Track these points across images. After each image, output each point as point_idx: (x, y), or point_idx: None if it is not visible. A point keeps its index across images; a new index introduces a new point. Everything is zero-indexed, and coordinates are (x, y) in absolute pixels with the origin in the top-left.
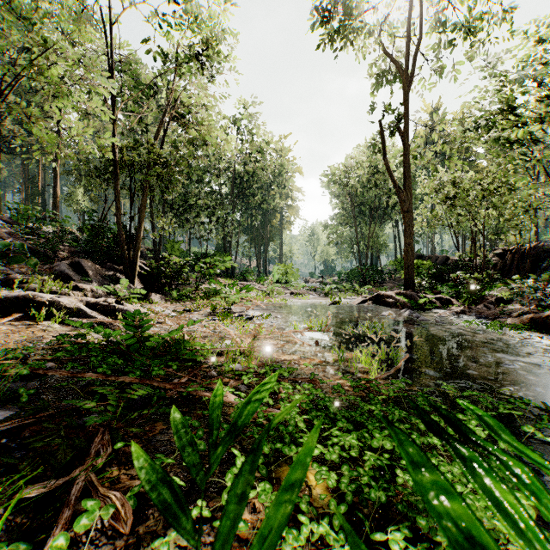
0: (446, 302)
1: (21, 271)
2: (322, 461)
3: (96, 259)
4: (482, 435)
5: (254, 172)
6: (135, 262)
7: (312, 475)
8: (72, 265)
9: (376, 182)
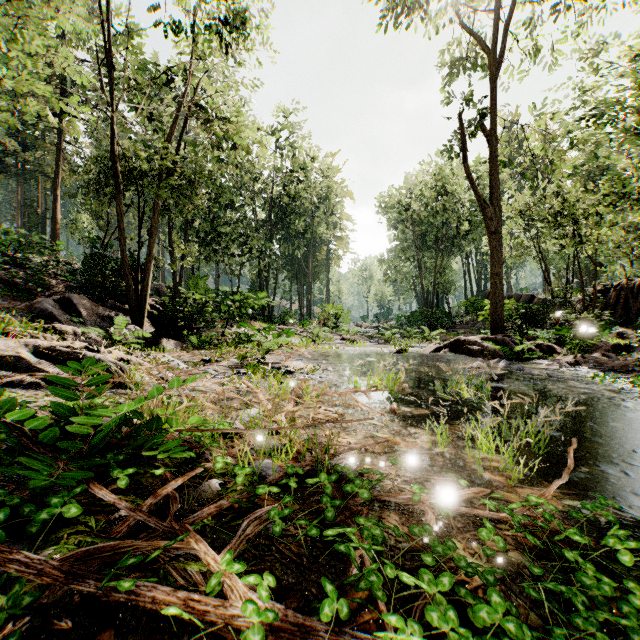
0: (547, 349)
1: None
2: None
3: (95, 296)
4: None
5: (296, 194)
6: (144, 299)
7: None
8: (60, 302)
9: (445, 205)
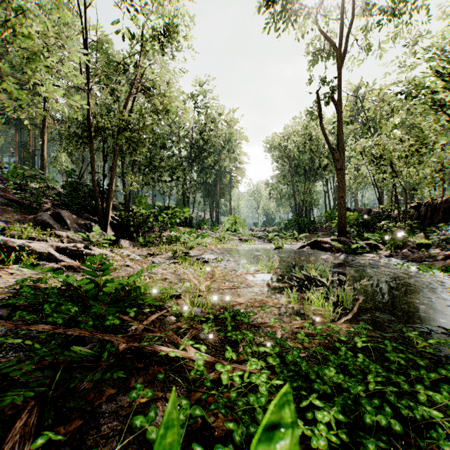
0: (374, 247)
1: (8, 220)
2: (301, 438)
3: (75, 211)
4: None
5: (208, 139)
6: (107, 213)
7: None
8: (53, 215)
9: (310, 147)
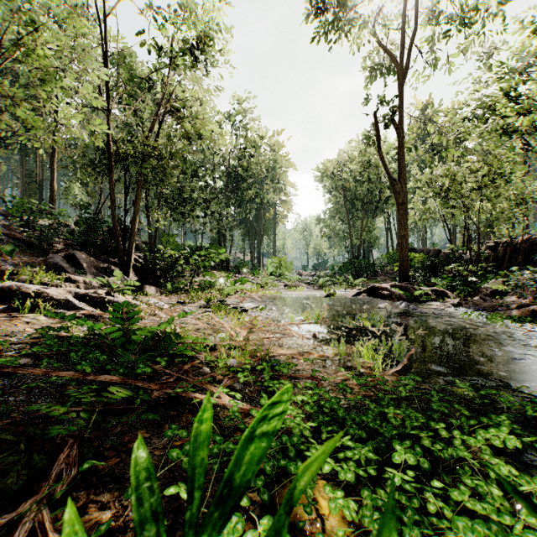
0: (441, 294)
1: (15, 263)
2: (333, 477)
3: (91, 252)
4: (517, 445)
5: (248, 166)
6: (130, 254)
7: (323, 499)
8: (67, 257)
9: (369, 176)
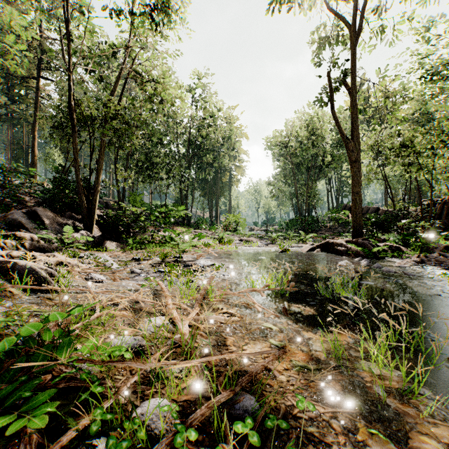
0: (396, 249)
1: None
2: None
3: (57, 209)
4: None
5: (207, 135)
6: (93, 211)
7: None
8: (29, 213)
9: (314, 142)
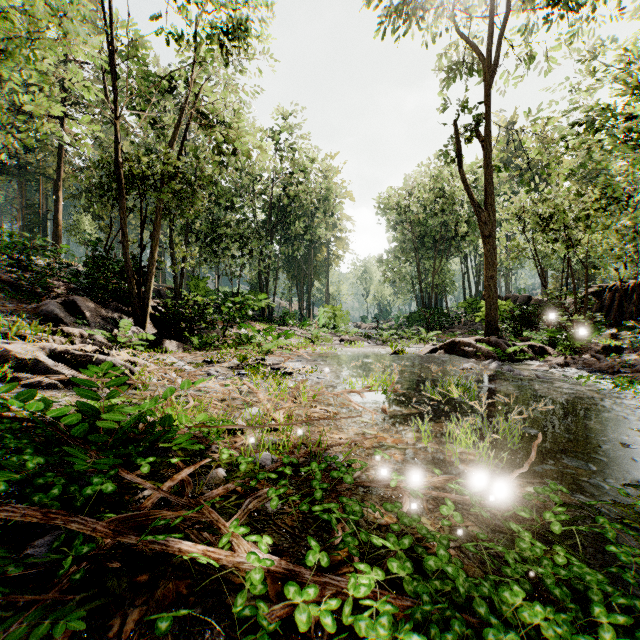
0: (540, 351)
1: None
2: None
3: (99, 298)
4: None
5: (296, 195)
6: (146, 301)
7: None
8: (65, 304)
9: (443, 207)
